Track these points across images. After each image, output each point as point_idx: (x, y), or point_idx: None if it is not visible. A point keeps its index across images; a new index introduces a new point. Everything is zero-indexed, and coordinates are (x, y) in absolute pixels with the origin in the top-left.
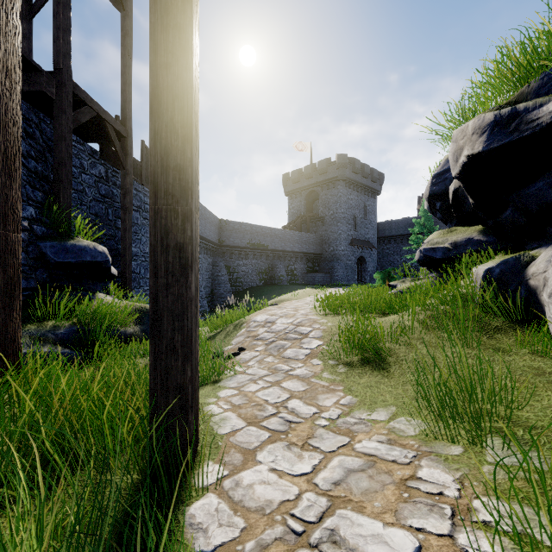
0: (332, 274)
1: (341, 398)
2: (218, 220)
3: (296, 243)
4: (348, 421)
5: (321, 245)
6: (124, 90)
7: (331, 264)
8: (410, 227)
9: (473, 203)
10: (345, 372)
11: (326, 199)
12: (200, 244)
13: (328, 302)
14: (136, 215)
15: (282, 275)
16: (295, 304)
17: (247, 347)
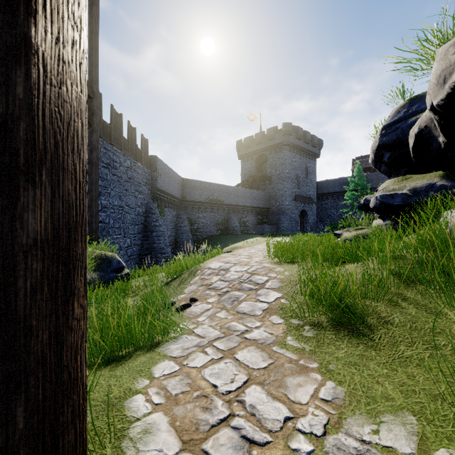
0: (278, 225)
1: (319, 386)
2: (181, 179)
3: (248, 199)
4: (344, 444)
5: (269, 200)
6: (91, 55)
7: (278, 216)
8: (345, 185)
9: (444, 142)
10: (314, 336)
11: (273, 161)
12: (165, 199)
13: (282, 249)
14: (106, 171)
15: (236, 226)
16: (248, 252)
17: (200, 297)
